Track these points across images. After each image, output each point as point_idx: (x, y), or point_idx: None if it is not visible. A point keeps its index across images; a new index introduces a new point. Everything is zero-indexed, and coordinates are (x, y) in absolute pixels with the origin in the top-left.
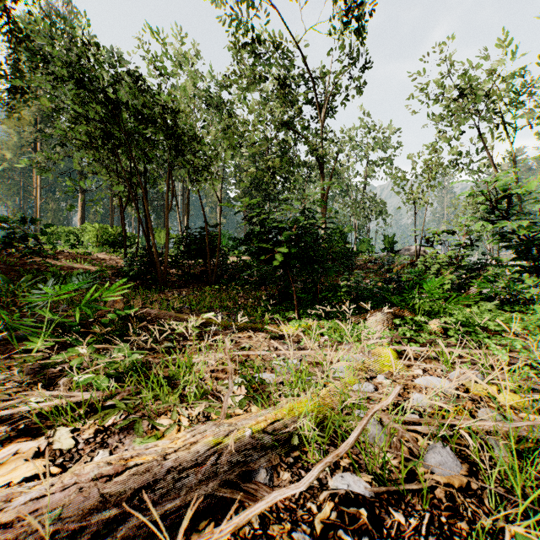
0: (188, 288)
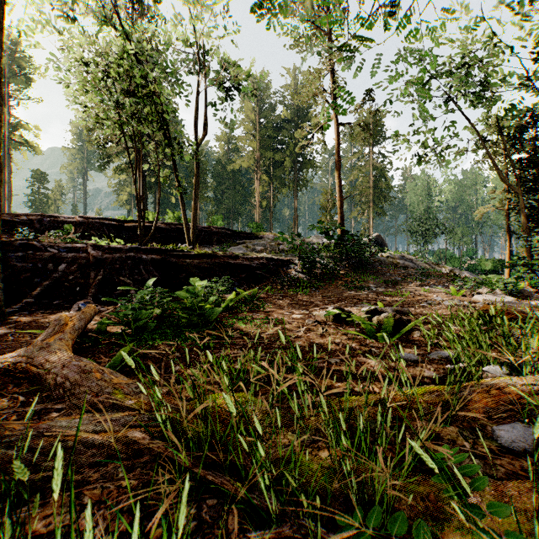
0: None
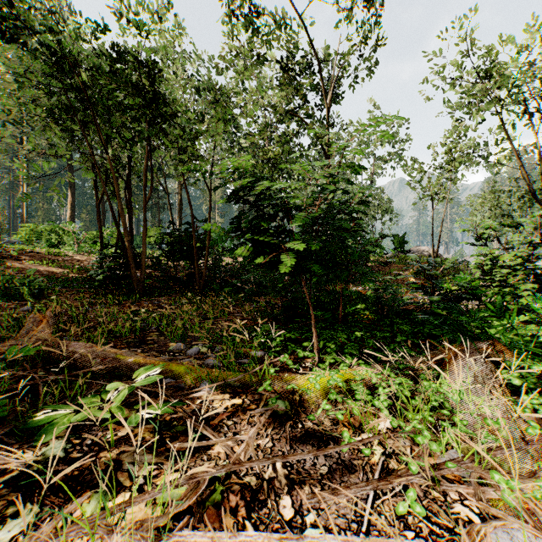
0: (170, 297)
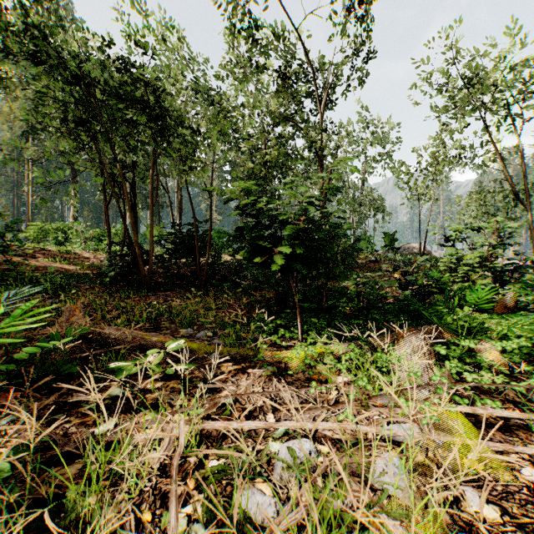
0: (174, 292)
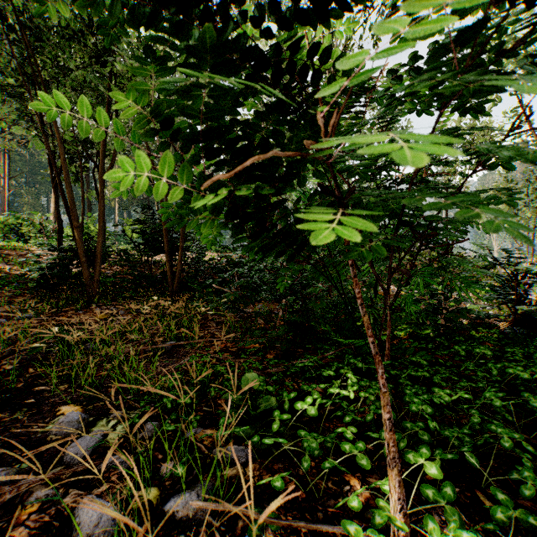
0: (131, 301)
